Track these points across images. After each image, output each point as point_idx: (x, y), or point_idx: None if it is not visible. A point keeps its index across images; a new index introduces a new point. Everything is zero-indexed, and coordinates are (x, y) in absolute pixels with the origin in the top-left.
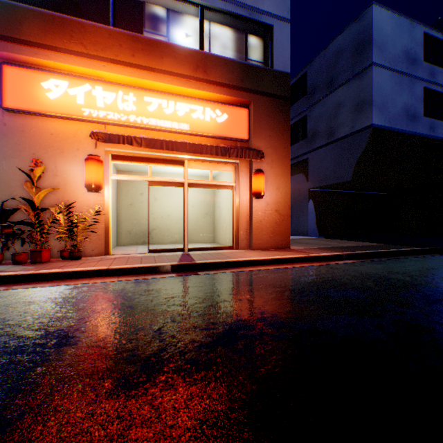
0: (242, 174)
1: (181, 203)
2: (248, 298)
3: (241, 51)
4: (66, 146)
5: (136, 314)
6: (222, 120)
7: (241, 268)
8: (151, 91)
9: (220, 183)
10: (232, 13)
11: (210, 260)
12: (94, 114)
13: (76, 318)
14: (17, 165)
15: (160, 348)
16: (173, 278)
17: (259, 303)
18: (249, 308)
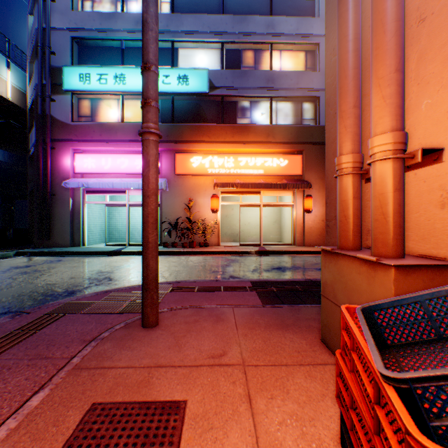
0: (298, 197)
1: (257, 214)
2: (290, 263)
3: (298, 115)
4: (200, 189)
5: (245, 263)
6: (284, 164)
7: (293, 254)
8: (242, 154)
9: (283, 203)
10: (291, 96)
11: (275, 250)
12: (213, 171)
13: (226, 263)
14: (180, 201)
15: (256, 268)
16: (256, 256)
17: (294, 264)
18: (289, 264)
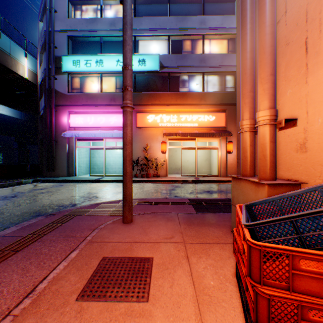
0: (222, 142)
1: (193, 154)
2: (216, 188)
3: (222, 84)
4: (153, 137)
5: (185, 188)
6: (212, 119)
7: (218, 183)
8: (182, 113)
9: (211, 147)
10: (217, 71)
11: (206, 179)
12: (162, 125)
13: (171, 188)
14: (140, 145)
15: (192, 191)
16: (192, 184)
17: (219, 189)
18: (215, 189)
